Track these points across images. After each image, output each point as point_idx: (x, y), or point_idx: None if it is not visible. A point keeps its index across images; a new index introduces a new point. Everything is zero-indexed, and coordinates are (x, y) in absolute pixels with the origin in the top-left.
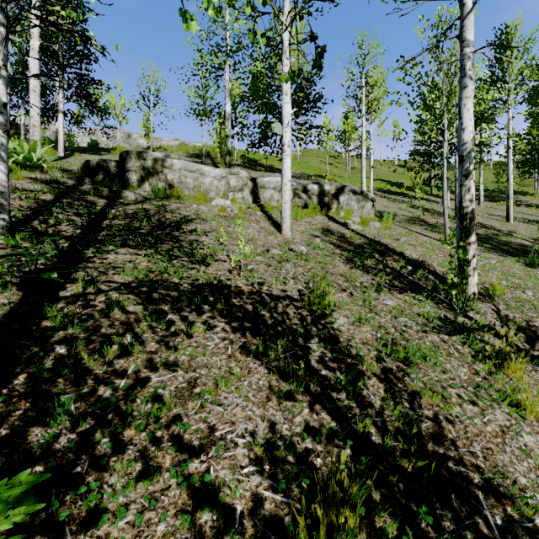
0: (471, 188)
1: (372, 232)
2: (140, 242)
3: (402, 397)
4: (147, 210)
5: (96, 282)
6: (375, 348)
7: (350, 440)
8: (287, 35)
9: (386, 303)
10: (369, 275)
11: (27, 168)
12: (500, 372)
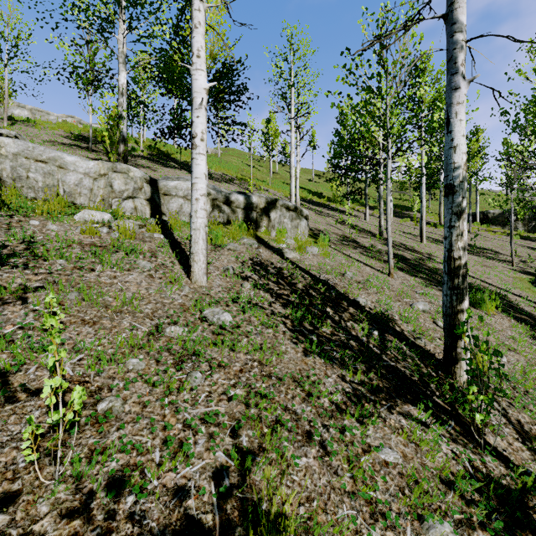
0: (464, 232)
1: (312, 263)
2: None
3: None
4: None
5: None
6: None
7: None
8: None
9: (386, 459)
10: (335, 368)
11: None
12: None
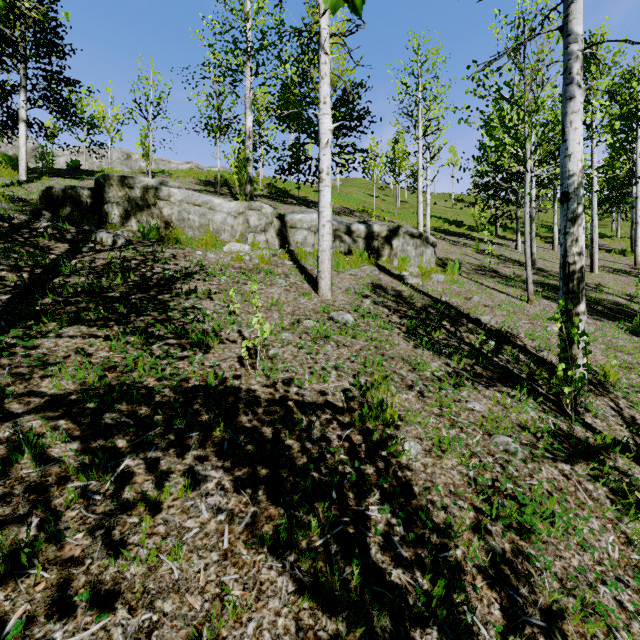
0: (579, 237)
1: (436, 288)
2: (103, 315)
3: (534, 623)
4: (128, 259)
5: (4, 397)
6: (470, 503)
7: None
8: (326, 22)
9: (472, 407)
10: (441, 358)
11: None
12: None
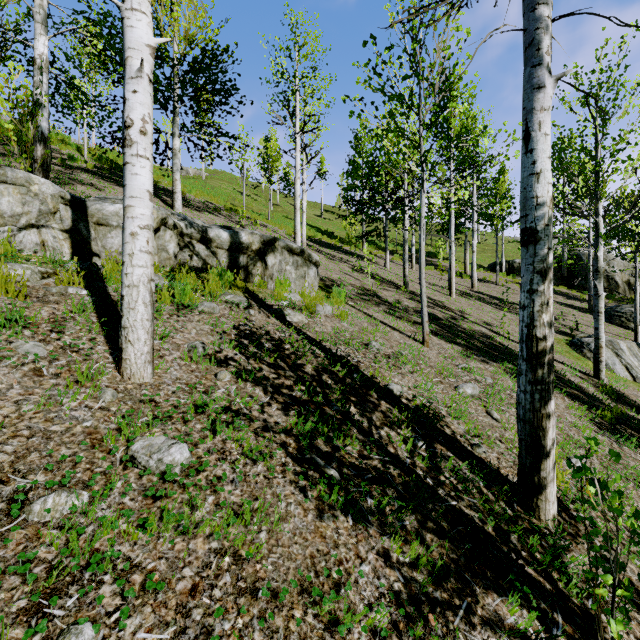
0: (550, 299)
1: (325, 329)
2: None
3: None
4: None
5: None
6: None
7: None
8: None
9: None
10: (371, 536)
11: None
12: None
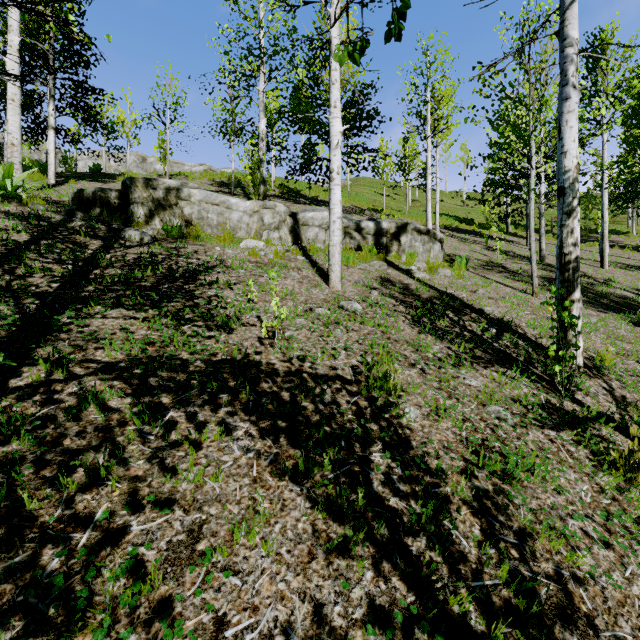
0: (574, 229)
1: (442, 282)
2: (139, 301)
3: (507, 540)
4: (155, 254)
5: (68, 362)
6: (460, 455)
7: (438, 628)
8: (336, 31)
9: (469, 383)
10: (443, 342)
11: (1, 199)
12: (632, 488)
